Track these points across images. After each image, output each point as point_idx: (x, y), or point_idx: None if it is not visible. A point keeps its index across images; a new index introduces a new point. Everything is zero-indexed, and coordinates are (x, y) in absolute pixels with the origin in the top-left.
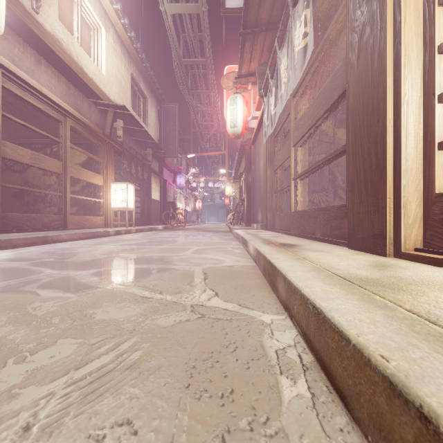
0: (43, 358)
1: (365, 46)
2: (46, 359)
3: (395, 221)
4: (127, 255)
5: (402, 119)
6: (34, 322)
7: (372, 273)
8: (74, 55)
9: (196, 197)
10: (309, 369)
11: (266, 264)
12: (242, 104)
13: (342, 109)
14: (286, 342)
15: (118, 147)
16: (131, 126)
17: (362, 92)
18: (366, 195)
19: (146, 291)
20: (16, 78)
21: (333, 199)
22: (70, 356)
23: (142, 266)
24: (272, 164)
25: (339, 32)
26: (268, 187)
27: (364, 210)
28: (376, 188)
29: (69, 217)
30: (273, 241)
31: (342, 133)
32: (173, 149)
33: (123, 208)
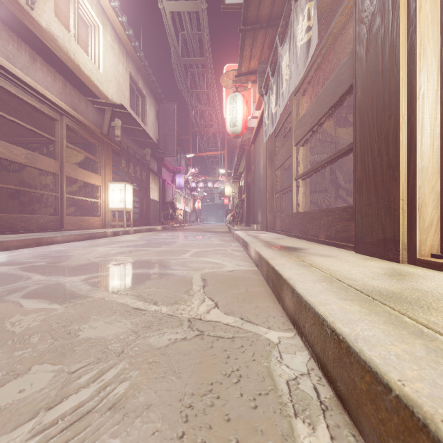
0: (11, 392)
1: (375, 37)
2: (14, 394)
3: (409, 224)
4: (122, 258)
5: (417, 114)
6: (10, 341)
7: (390, 285)
8: (70, 53)
9: (195, 197)
10: (329, 409)
11: (269, 271)
12: (242, 102)
13: (344, 108)
14: (298, 369)
15: (116, 147)
16: (130, 125)
17: (371, 86)
18: (376, 196)
19: (139, 301)
20: (10, 75)
21: (335, 200)
22: (43, 389)
23: (138, 271)
24: (272, 164)
25: (342, 27)
26: (269, 187)
27: (374, 212)
28: (387, 189)
29: (65, 217)
30: (274, 243)
31: (344, 132)
32: (172, 148)
33: (121, 209)
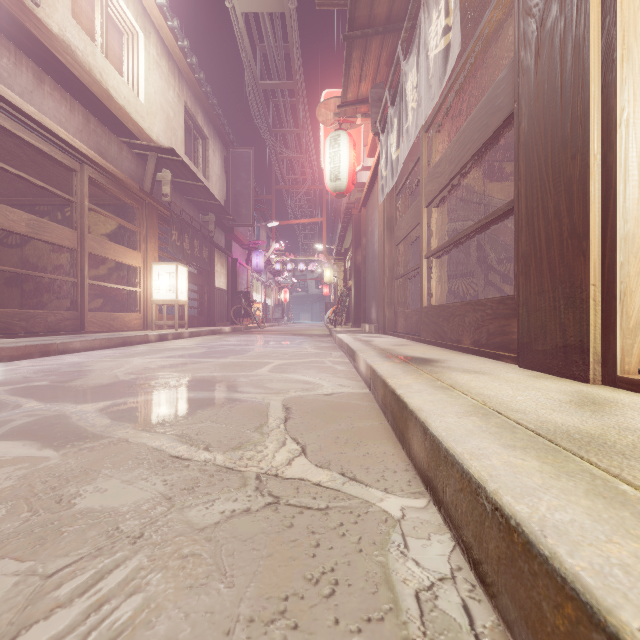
0: None
1: (550, 35)
2: None
3: (605, 323)
4: (167, 374)
5: (618, 151)
6: None
7: (583, 421)
8: (96, 72)
9: (280, 285)
10: None
11: (387, 395)
12: (348, 145)
13: (498, 153)
14: (435, 569)
15: (164, 211)
16: (184, 179)
17: (544, 111)
18: (551, 280)
19: (182, 445)
20: (3, 103)
21: (484, 288)
22: None
23: (187, 394)
24: (392, 235)
25: (496, 31)
26: (387, 269)
27: (548, 304)
28: (569, 269)
29: (88, 314)
30: (395, 353)
31: (498, 189)
32: (246, 214)
33: (171, 301)
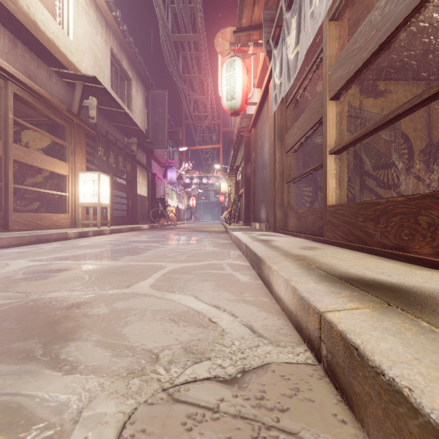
0: None
1: None
2: None
3: None
4: (7, 294)
5: None
6: None
7: None
8: (22, 3)
9: (189, 194)
10: None
11: None
12: (242, 69)
13: (375, 72)
14: None
15: (91, 131)
16: (109, 107)
17: None
18: None
19: None
20: None
21: (362, 191)
22: None
23: None
24: (282, 143)
25: None
26: (278, 174)
27: None
28: None
29: (12, 214)
30: (326, 266)
31: (374, 104)
32: (162, 139)
33: (94, 204)
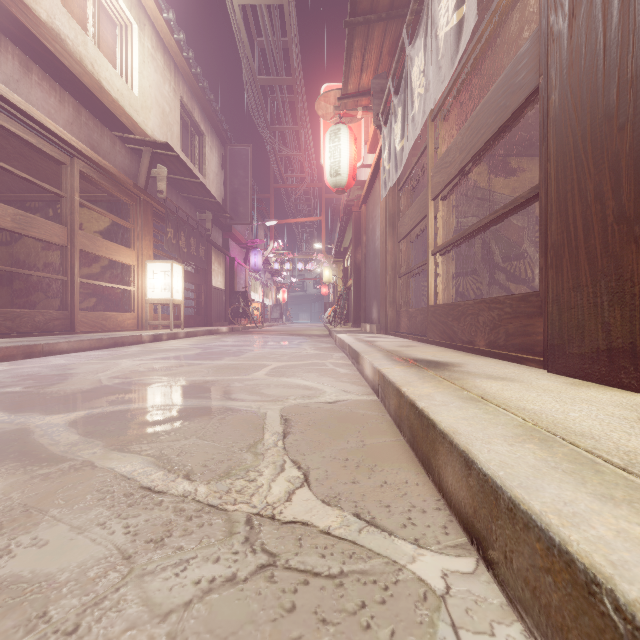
0: None
1: None
2: None
3: None
4: (155, 378)
5: None
6: None
7: None
8: (87, 62)
9: (279, 285)
10: None
11: (403, 407)
12: (348, 139)
13: (503, 147)
14: None
15: (159, 207)
16: (180, 175)
17: (581, 79)
18: (591, 273)
19: (158, 471)
20: None
21: (489, 286)
22: None
23: (174, 402)
24: (395, 231)
25: (508, 13)
26: (390, 267)
27: (586, 301)
28: (616, 259)
29: (78, 313)
30: (404, 355)
31: (503, 184)
32: (244, 212)
33: (166, 300)
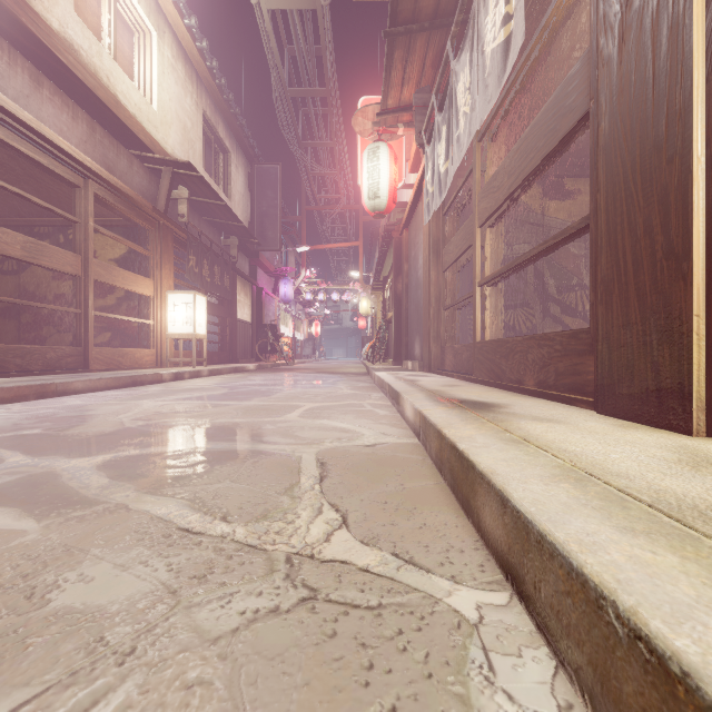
0: None
1: (639, 15)
2: None
3: (711, 362)
4: (181, 420)
5: None
6: None
7: (708, 490)
8: (102, 75)
9: (311, 317)
10: None
11: (444, 449)
12: (388, 159)
13: (558, 168)
14: (537, 707)
15: (180, 233)
16: (203, 197)
17: (630, 108)
18: (641, 310)
19: (195, 513)
20: None
21: (543, 320)
22: None
23: (204, 445)
24: (439, 260)
25: (561, 25)
26: (433, 299)
27: (635, 339)
28: (665, 296)
29: (93, 349)
30: (447, 395)
31: (558, 208)
32: (273, 237)
33: (188, 335)
